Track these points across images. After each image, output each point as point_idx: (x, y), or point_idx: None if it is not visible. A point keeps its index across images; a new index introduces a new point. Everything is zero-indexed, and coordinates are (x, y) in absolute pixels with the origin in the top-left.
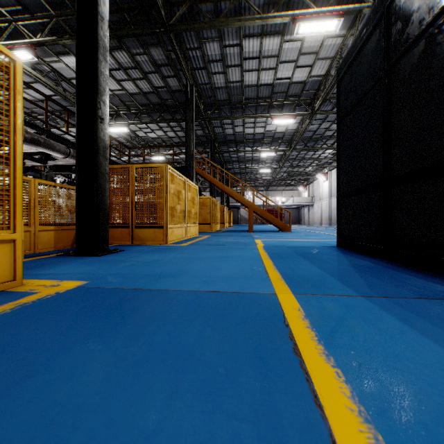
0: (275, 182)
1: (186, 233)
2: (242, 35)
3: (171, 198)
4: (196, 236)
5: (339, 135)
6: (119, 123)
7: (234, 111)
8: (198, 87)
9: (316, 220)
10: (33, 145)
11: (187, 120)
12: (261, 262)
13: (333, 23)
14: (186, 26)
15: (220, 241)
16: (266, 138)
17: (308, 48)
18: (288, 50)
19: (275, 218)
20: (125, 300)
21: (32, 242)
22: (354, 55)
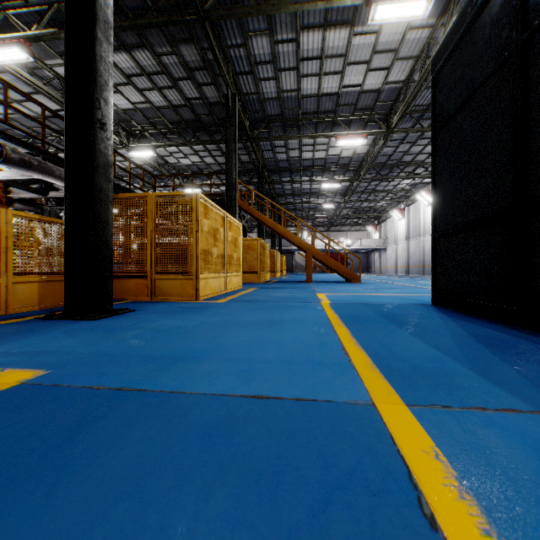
0: (338, 220)
1: (226, 285)
2: (299, 26)
3: (204, 237)
4: (239, 289)
5: (436, 150)
6: (143, 146)
7: (288, 129)
8: (243, 97)
9: (390, 267)
10: (24, 168)
11: (228, 139)
12: (332, 331)
13: (421, 5)
14: (226, 11)
15: (270, 296)
16: (328, 165)
17: (385, 44)
18: (358, 47)
19: (340, 266)
20: (87, 422)
21: (4, 299)
22: (461, 32)
